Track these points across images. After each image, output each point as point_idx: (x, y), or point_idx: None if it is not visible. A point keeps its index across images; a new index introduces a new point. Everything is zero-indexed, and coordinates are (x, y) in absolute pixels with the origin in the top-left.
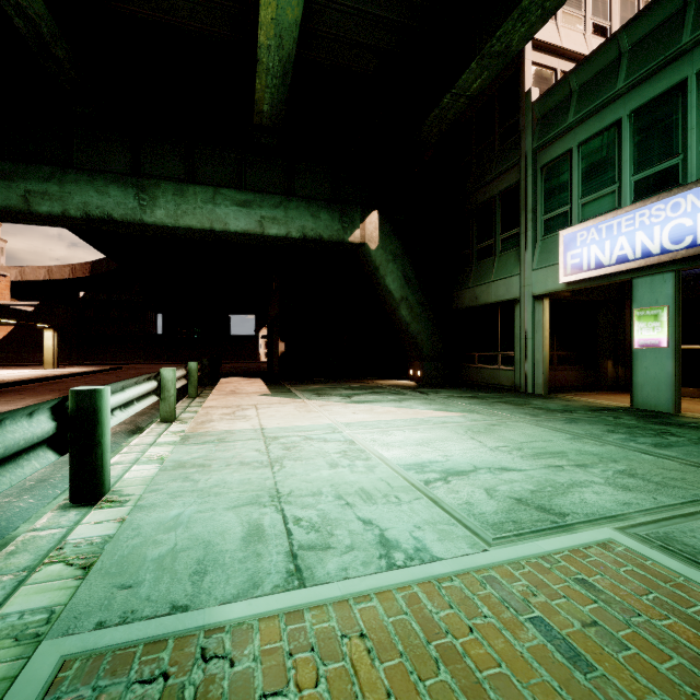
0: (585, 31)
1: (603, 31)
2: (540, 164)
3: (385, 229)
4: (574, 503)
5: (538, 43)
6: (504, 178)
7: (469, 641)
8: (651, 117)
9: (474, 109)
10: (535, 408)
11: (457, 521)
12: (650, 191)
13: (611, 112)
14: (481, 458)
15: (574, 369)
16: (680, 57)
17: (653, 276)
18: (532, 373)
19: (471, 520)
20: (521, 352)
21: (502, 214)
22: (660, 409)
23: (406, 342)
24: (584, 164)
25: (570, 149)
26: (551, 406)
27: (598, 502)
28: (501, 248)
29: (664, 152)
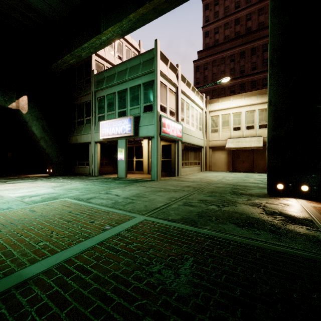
0: (114, 56)
1: (120, 58)
2: (97, 97)
3: (32, 105)
4: (64, 196)
5: (97, 54)
6: (87, 97)
7: (11, 214)
8: (121, 95)
9: (76, 66)
10: (87, 179)
11: (26, 203)
12: (121, 116)
13: (114, 89)
14: (49, 192)
15: (111, 167)
16: (126, 82)
17: (121, 140)
18: (94, 168)
19: (30, 202)
20: (91, 161)
21: (86, 110)
22: (123, 177)
23: (45, 157)
24: (108, 102)
25: (104, 95)
26: (94, 178)
27: (71, 195)
28: (85, 123)
29: (124, 106)
